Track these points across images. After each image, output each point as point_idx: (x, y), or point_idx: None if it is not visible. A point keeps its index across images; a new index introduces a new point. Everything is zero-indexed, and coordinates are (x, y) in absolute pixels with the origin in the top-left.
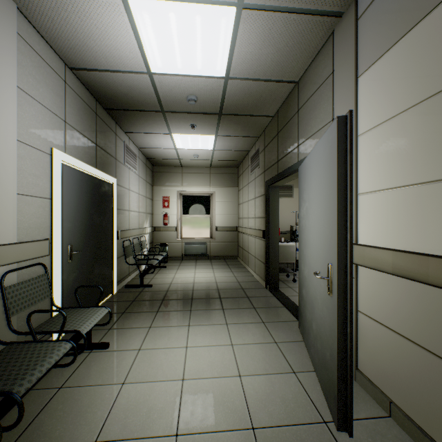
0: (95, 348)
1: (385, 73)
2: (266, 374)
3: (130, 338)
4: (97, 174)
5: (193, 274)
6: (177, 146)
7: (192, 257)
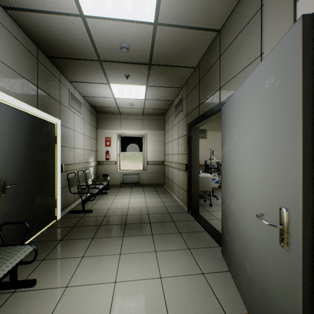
0: (20, 287)
1: None
2: None
3: (61, 271)
4: (37, 113)
5: (128, 200)
6: (115, 96)
7: (128, 185)
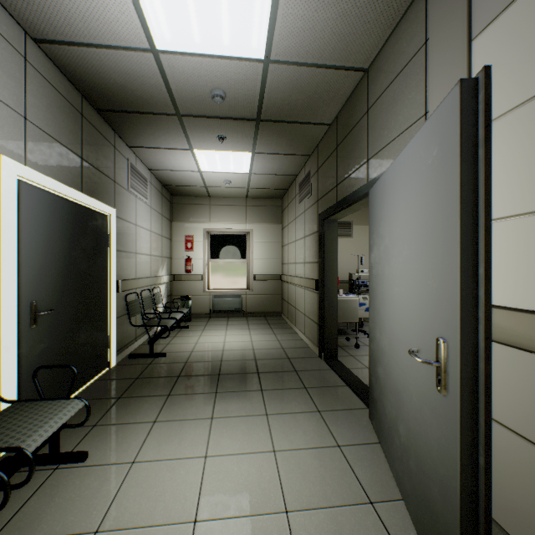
0: (64, 461)
1: (527, 20)
2: (327, 507)
3: (123, 441)
4: (82, 200)
5: (222, 337)
6: (201, 168)
7: (223, 314)
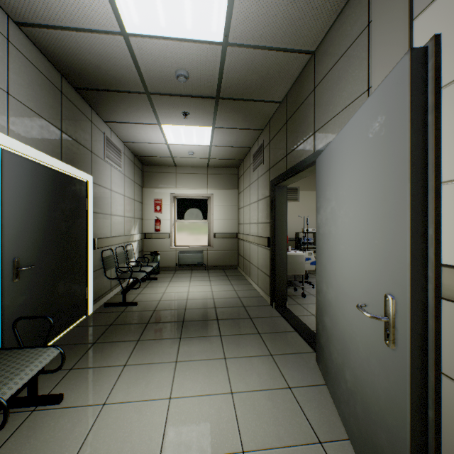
0: (41, 404)
1: None
2: (280, 448)
3: (95, 383)
4: (62, 168)
5: (186, 288)
6: (168, 141)
7: (187, 268)
